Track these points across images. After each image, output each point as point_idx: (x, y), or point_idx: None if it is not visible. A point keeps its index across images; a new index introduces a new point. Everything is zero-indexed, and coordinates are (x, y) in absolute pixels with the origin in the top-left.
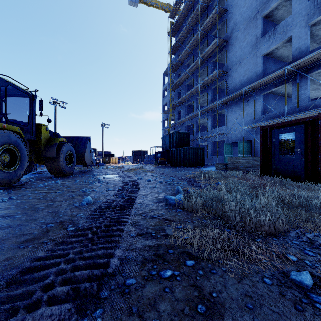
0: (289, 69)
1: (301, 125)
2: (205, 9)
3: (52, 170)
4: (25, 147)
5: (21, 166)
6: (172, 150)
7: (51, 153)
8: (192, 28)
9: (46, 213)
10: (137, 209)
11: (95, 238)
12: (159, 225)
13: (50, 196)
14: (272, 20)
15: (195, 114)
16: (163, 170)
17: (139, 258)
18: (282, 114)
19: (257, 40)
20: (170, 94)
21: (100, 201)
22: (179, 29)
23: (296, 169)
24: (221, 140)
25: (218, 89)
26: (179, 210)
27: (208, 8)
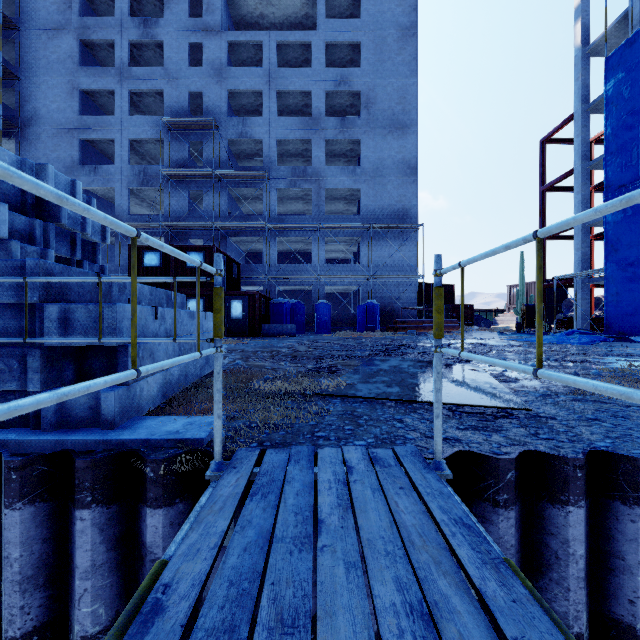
0: None
1: None
2: None
3: None
4: None
5: None
6: None
7: None
8: None
9: None
10: None
11: None
12: None
13: None
14: (94, 146)
15: None
16: None
17: None
18: None
19: (74, 165)
20: None
21: None
22: None
23: None
24: None
25: None
26: None
27: None
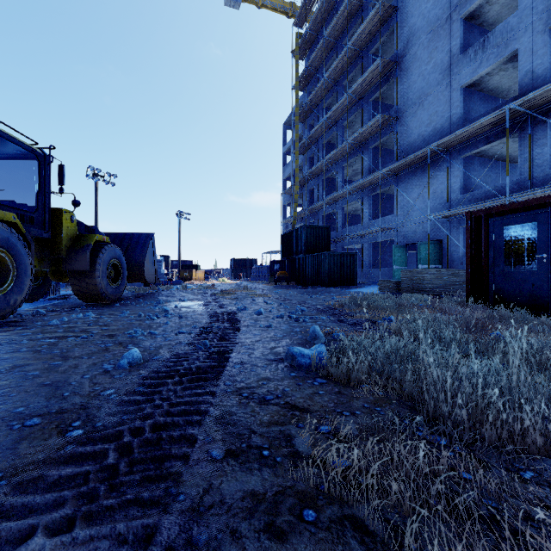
0: (512, 111)
1: (550, 208)
2: (358, 9)
3: (83, 294)
4: (26, 250)
5: (18, 287)
6: (299, 257)
7: (80, 262)
8: (336, 43)
9: (38, 389)
10: (232, 379)
11: (121, 468)
12: (278, 425)
13: (63, 347)
14: (480, 25)
15: (341, 194)
16: (284, 293)
17: (224, 544)
18: (499, 191)
19: (453, 60)
20: (297, 160)
21: (158, 358)
22: (312, 46)
23: (539, 292)
24: (387, 239)
25: (381, 149)
26: (320, 381)
27: (363, 6)
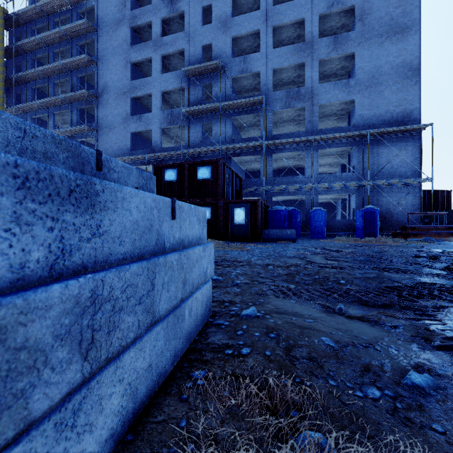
0: (149, 156)
1: None
2: (68, 39)
3: None
4: None
5: None
6: None
7: None
8: (47, 46)
9: None
10: None
11: None
12: None
13: None
14: (140, 103)
15: None
16: None
17: None
18: None
19: (127, 116)
20: None
21: None
22: (20, 27)
23: None
24: None
25: (86, 142)
26: None
27: (73, 40)
